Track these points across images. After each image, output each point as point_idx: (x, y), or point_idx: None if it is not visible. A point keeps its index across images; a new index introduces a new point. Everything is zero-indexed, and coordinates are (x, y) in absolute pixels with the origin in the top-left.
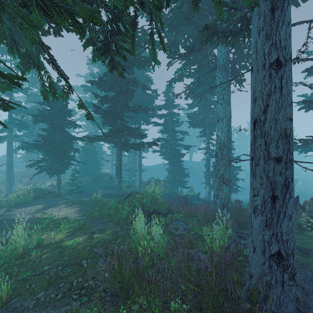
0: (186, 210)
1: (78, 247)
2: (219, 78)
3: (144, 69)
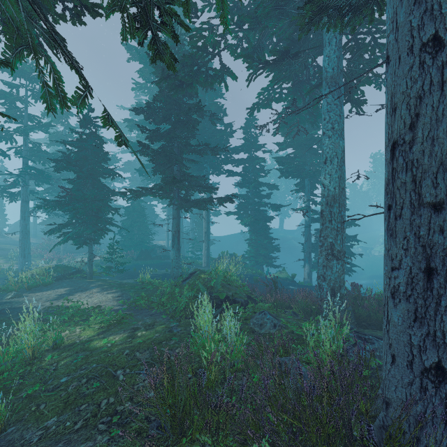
0: (275, 298)
1: (113, 350)
2: (327, 97)
3: (212, 90)
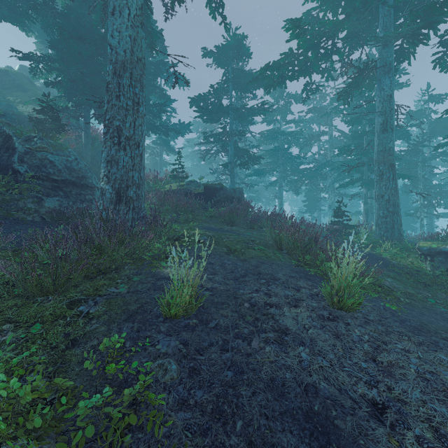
0: None
1: None
2: None
3: None
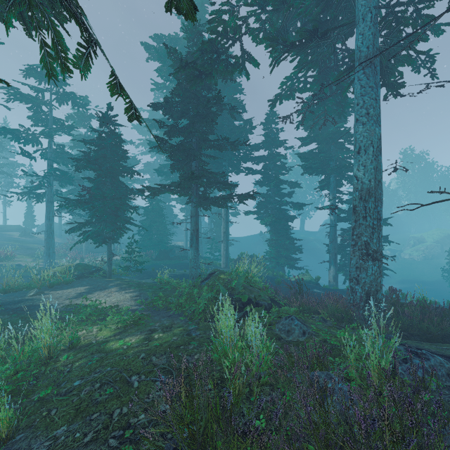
0: (300, 302)
1: (129, 353)
2: (360, 79)
3: (232, 82)
